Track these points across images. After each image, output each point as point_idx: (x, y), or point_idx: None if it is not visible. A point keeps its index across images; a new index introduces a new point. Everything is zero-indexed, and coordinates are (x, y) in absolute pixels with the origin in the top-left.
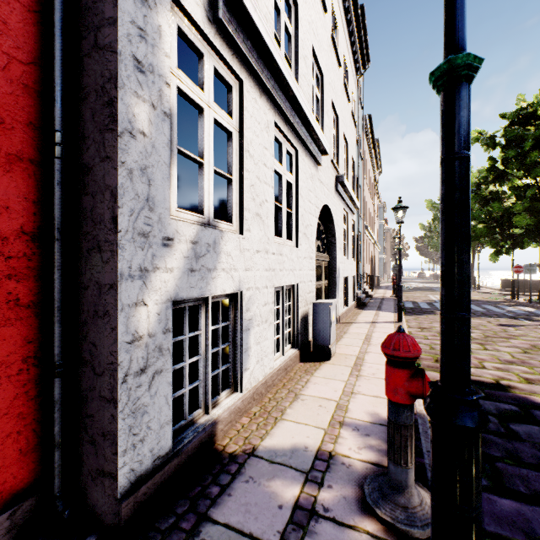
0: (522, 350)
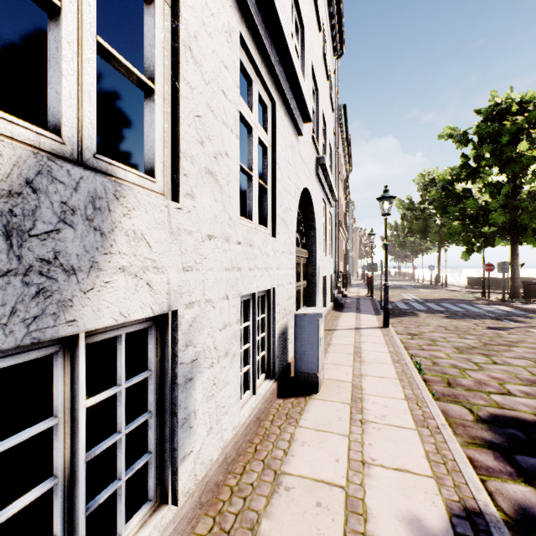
0: (535, 363)
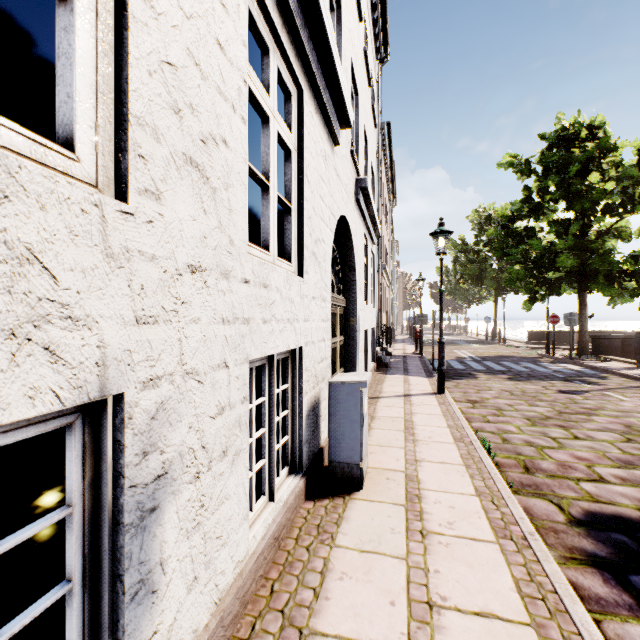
0: (622, 436)
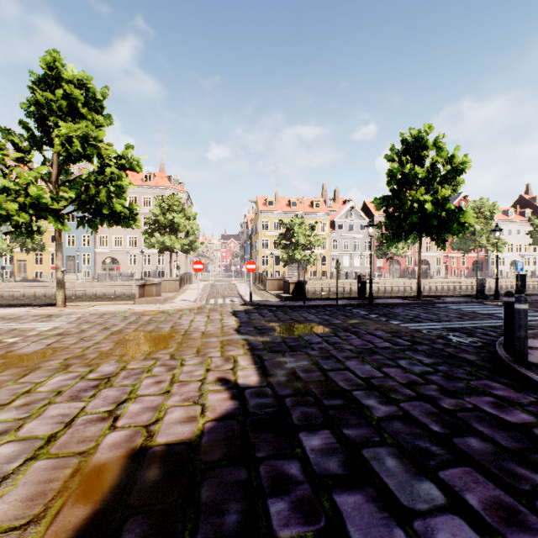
0: None
